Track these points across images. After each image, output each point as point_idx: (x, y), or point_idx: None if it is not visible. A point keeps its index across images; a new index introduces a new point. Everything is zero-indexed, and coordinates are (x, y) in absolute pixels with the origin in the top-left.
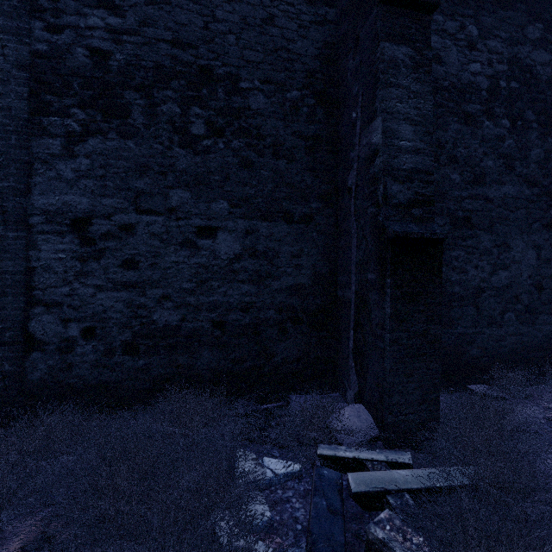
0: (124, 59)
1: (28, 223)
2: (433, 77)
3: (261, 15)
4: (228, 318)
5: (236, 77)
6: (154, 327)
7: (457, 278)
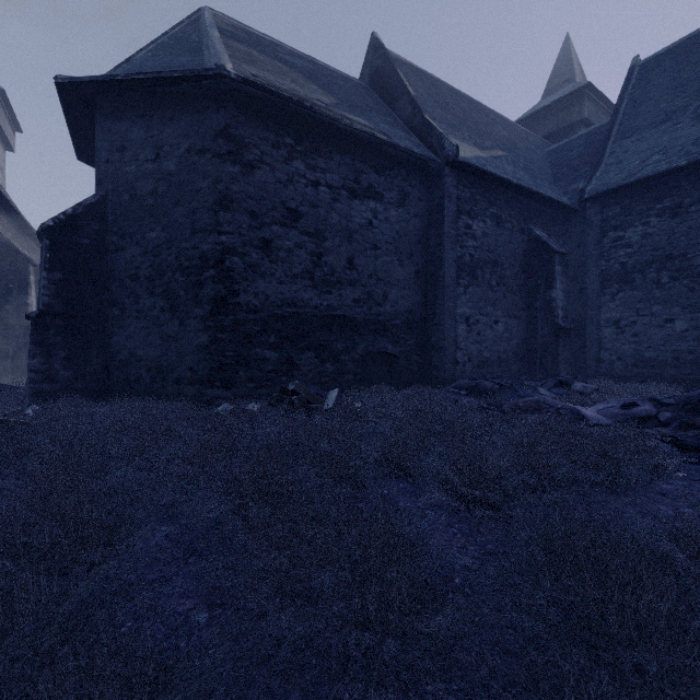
0: (632, 262)
1: (599, 324)
2: None
3: (699, 222)
4: (680, 356)
5: (685, 254)
6: (644, 358)
7: None
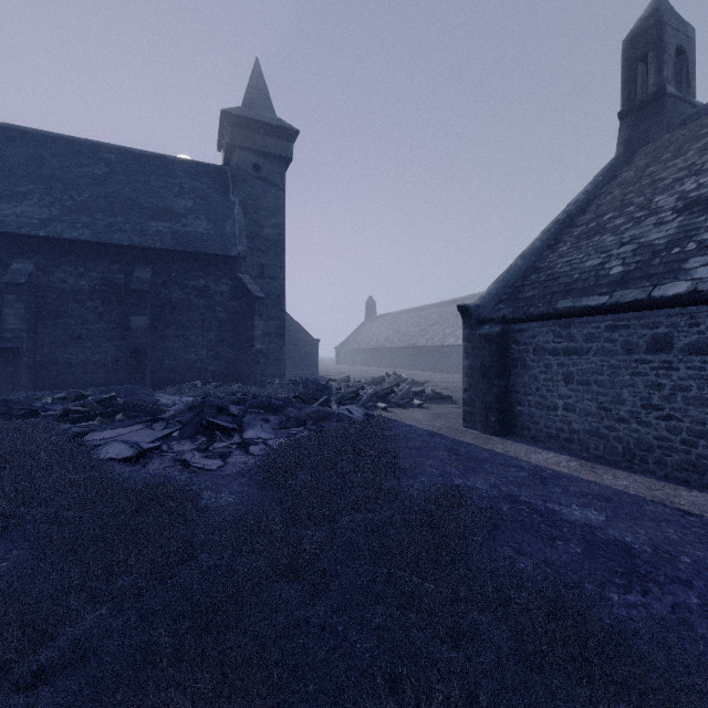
0: None
1: None
2: (62, 288)
3: None
4: None
5: None
6: None
7: (74, 357)
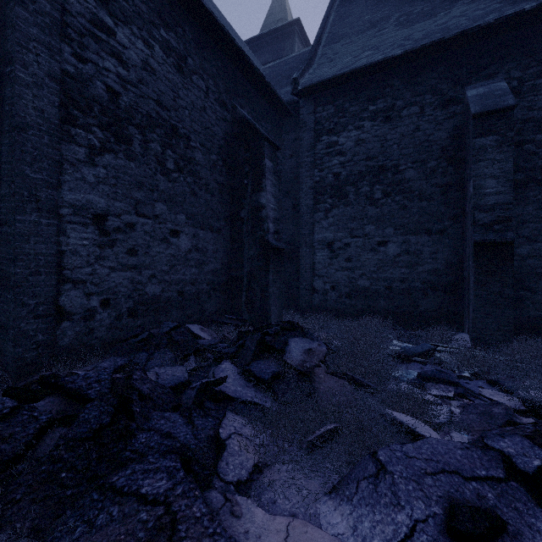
0: (346, 173)
1: (313, 246)
2: None
3: (412, 128)
4: (393, 285)
5: (397, 165)
6: (358, 287)
7: None
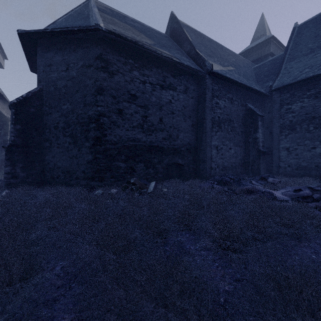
0: (295, 120)
1: (279, 149)
2: None
3: None
4: (319, 165)
5: None
6: (301, 166)
7: None
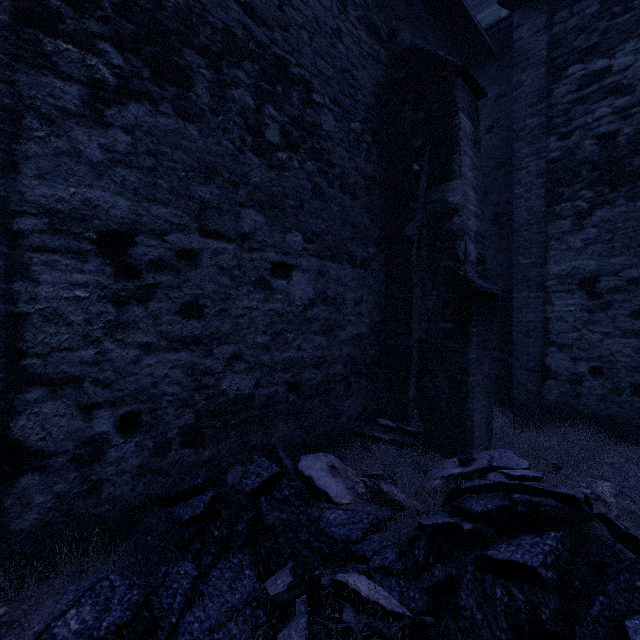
0: (633, 129)
1: (544, 286)
2: None
3: None
4: None
5: None
6: None
7: None
